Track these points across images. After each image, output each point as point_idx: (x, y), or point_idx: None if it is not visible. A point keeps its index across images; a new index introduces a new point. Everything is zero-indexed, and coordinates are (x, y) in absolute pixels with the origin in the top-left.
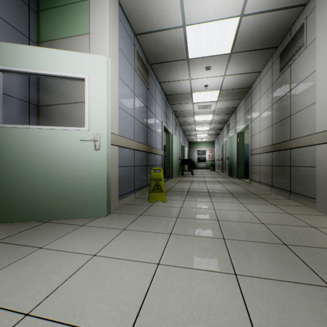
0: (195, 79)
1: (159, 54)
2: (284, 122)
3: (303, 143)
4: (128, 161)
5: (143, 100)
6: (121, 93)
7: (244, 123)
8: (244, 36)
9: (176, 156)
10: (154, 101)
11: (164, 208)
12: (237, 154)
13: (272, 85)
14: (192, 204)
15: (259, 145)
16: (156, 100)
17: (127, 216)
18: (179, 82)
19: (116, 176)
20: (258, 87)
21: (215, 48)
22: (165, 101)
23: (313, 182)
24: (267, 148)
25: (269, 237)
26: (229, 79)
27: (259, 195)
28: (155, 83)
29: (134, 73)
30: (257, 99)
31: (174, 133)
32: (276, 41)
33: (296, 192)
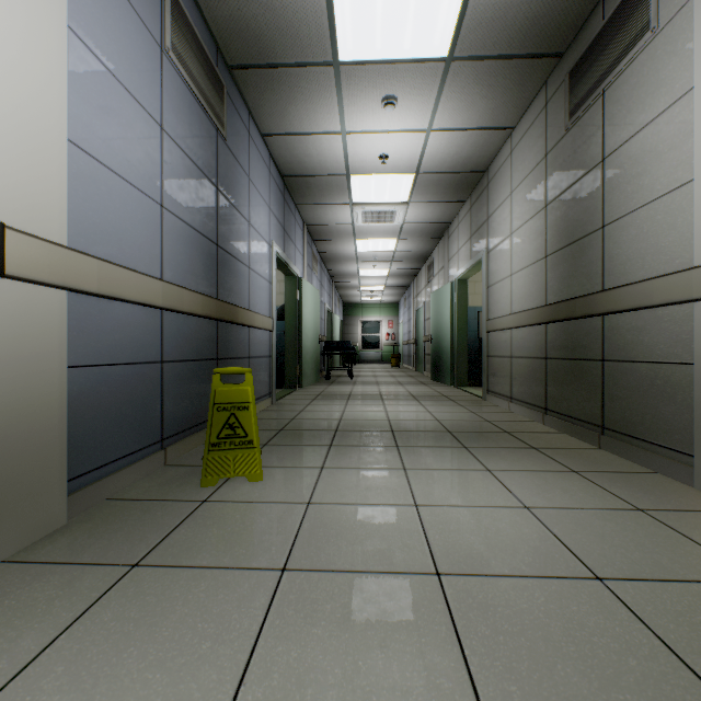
0: (357, 135)
1: (252, 35)
2: (584, 245)
3: (651, 298)
4: (131, 345)
5: (204, 164)
6: (93, 100)
7: (470, 257)
8: (489, 3)
9: (312, 333)
10: (243, 179)
11: (246, 511)
12: (453, 329)
13: (547, 154)
14: (345, 483)
15: (510, 309)
16: (251, 179)
17: (67, 586)
18: (316, 139)
19: (52, 403)
20: (508, 166)
21: (411, 34)
22: (282, 192)
23: (683, 407)
24: (535, 314)
25: (682, 700)
26: (439, 144)
27: (523, 438)
28: (247, 131)
29: (162, 61)
30: (505, 198)
31: (309, 277)
32: (564, 33)
33: (623, 430)
